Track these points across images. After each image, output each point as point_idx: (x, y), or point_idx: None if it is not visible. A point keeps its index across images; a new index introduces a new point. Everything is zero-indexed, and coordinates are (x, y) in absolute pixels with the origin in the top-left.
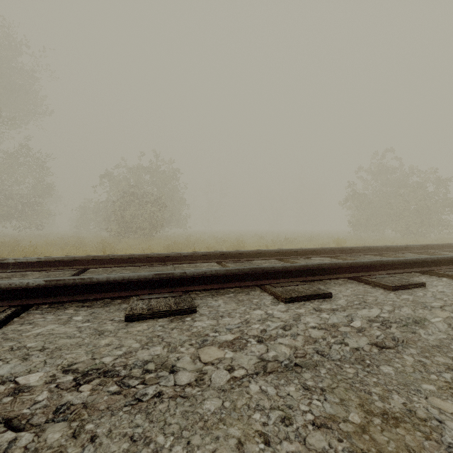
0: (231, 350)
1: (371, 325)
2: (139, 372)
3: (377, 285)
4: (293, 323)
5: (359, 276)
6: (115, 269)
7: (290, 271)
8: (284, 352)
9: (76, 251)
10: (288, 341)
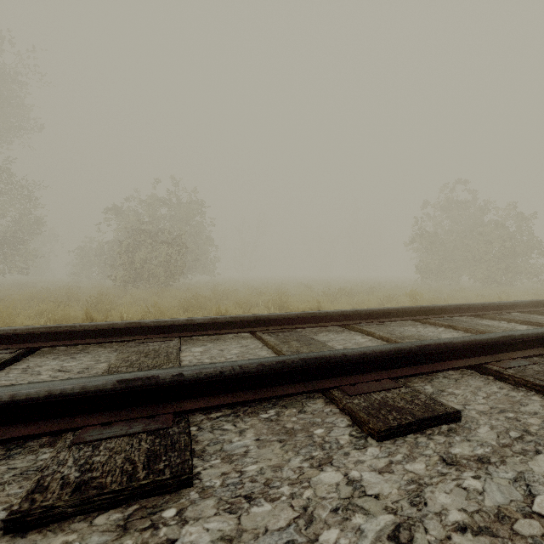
0: None
1: None
2: None
3: (521, 383)
4: (412, 516)
5: (482, 363)
6: (88, 345)
7: (372, 360)
8: None
9: (53, 310)
10: None
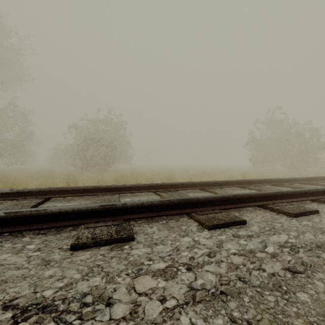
0: (163, 279)
1: (282, 251)
2: (76, 306)
3: (280, 212)
4: (216, 250)
5: (265, 204)
6: (73, 197)
7: (211, 201)
8: (210, 280)
9: (47, 182)
10: (213, 268)
